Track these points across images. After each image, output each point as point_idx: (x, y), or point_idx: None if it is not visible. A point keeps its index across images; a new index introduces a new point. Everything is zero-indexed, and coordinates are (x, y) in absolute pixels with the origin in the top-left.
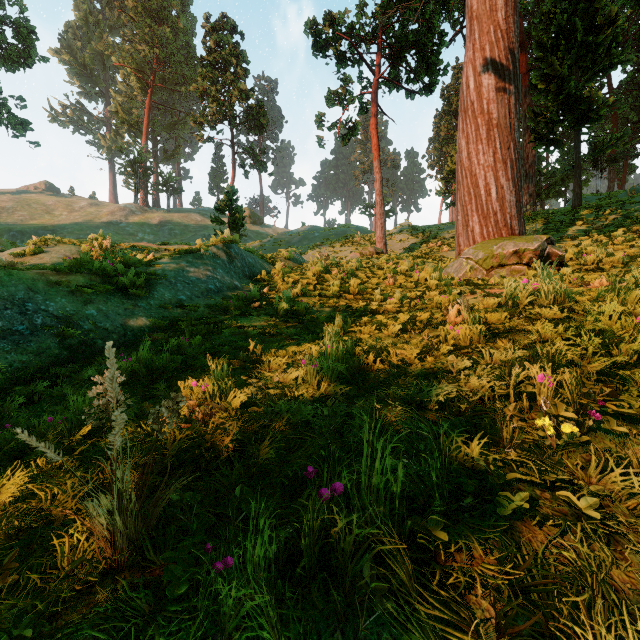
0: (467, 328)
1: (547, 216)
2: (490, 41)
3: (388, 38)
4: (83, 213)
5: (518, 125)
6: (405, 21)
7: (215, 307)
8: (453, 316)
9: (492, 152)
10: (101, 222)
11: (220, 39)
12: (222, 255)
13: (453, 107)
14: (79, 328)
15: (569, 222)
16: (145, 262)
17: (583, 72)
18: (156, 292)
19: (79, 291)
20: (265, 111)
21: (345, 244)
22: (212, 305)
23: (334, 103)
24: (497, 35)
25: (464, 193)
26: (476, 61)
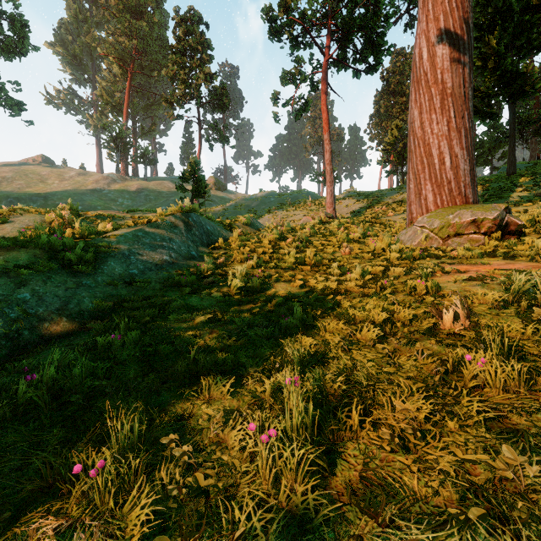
0: (498, 363)
1: (485, 183)
2: (444, 11)
3: (337, 22)
4: (72, 182)
5: (472, 94)
6: (353, 5)
7: (167, 281)
8: (449, 321)
9: (446, 121)
10: (87, 189)
11: (188, 29)
12: (180, 224)
13: (391, 87)
14: (4, 317)
15: (508, 188)
16: (102, 232)
17: (517, 50)
18: (106, 266)
19: (16, 270)
20: (227, 92)
21: (298, 208)
22: (164, 279)
23: (288, 82)
24: (451, 5)
25: (417, 162)
26: (430, 32)
